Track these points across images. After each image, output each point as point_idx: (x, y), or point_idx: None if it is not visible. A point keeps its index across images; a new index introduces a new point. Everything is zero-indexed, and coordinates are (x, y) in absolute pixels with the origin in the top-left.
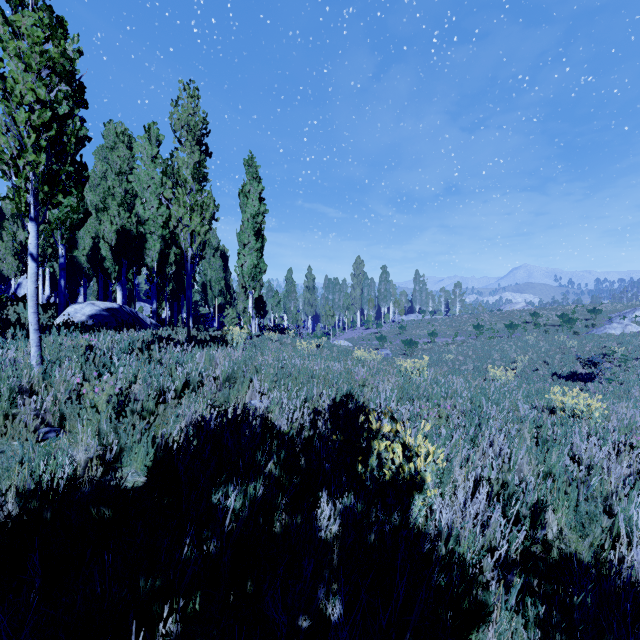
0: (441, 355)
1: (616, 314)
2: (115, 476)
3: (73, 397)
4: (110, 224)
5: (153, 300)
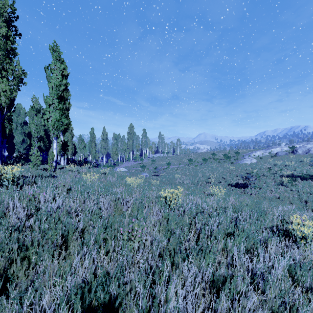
0: (174, 175)
1: (245, 154)
2: None
3: None
4: None
5: None
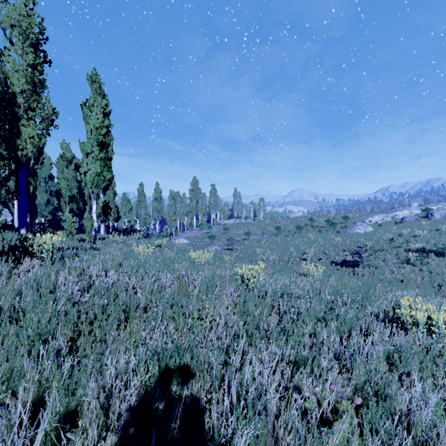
0: (255, 249)
1: (357, 219)
2: None
3: None
4: None
5: None
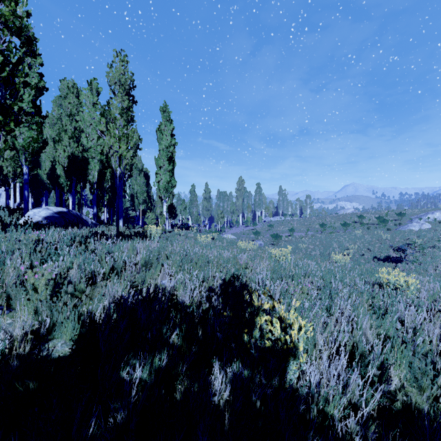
0: (297, 244)
1: (415, 216)
2: (40, 352)
3: (17, 281)
4: (63, 151)
5: (94, 206)
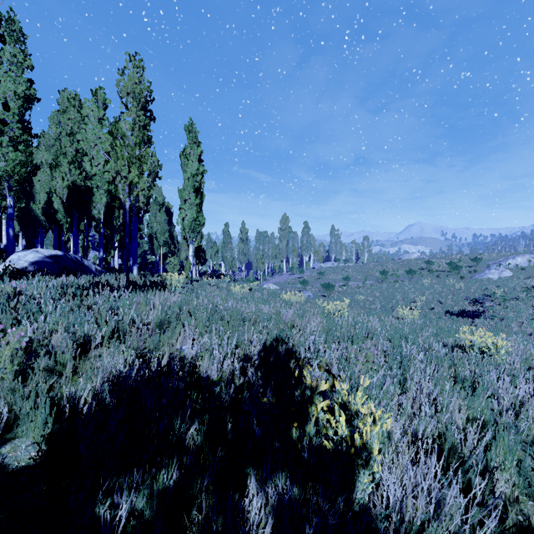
0: (354, 296)
1: (493, 262)
2: None
3: None
4: (61, 180)
5: (100, 248)
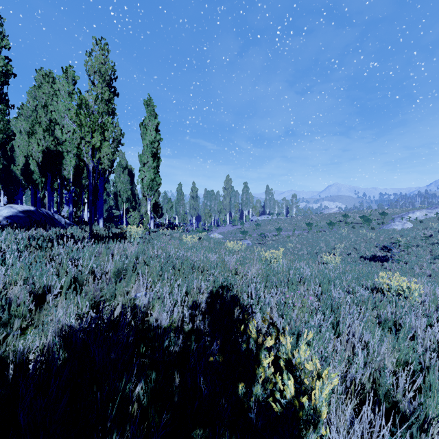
0: (285, 244)
1: (396, 216)
2: None
3: None
4: (37, 145)
5: (70, 204)
